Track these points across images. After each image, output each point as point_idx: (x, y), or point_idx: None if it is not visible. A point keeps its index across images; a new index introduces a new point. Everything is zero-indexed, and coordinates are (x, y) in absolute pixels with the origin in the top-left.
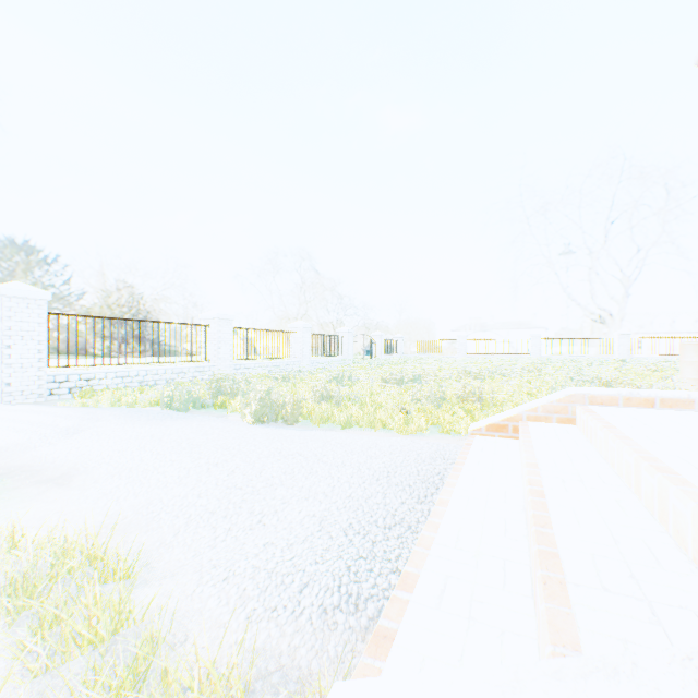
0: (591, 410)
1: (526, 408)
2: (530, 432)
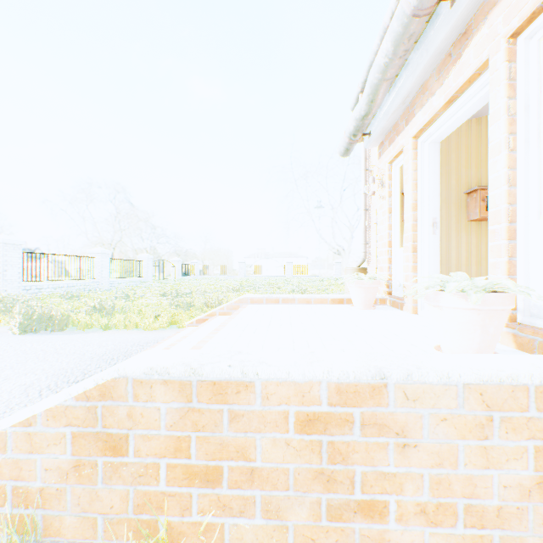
0: (245, 306)
1: (218, 308)
2: (211, 321)
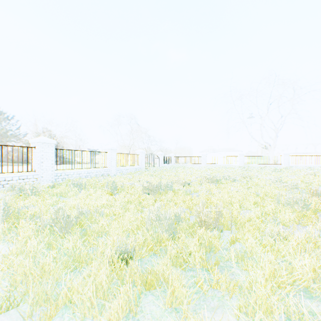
0: None
1: None
2: None
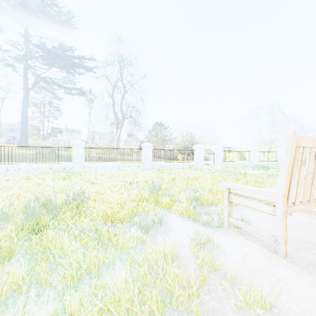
0: None
1: None
2: None
